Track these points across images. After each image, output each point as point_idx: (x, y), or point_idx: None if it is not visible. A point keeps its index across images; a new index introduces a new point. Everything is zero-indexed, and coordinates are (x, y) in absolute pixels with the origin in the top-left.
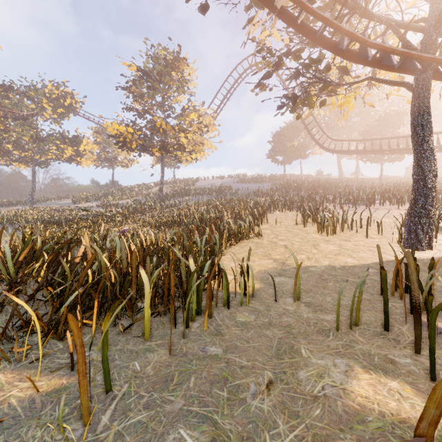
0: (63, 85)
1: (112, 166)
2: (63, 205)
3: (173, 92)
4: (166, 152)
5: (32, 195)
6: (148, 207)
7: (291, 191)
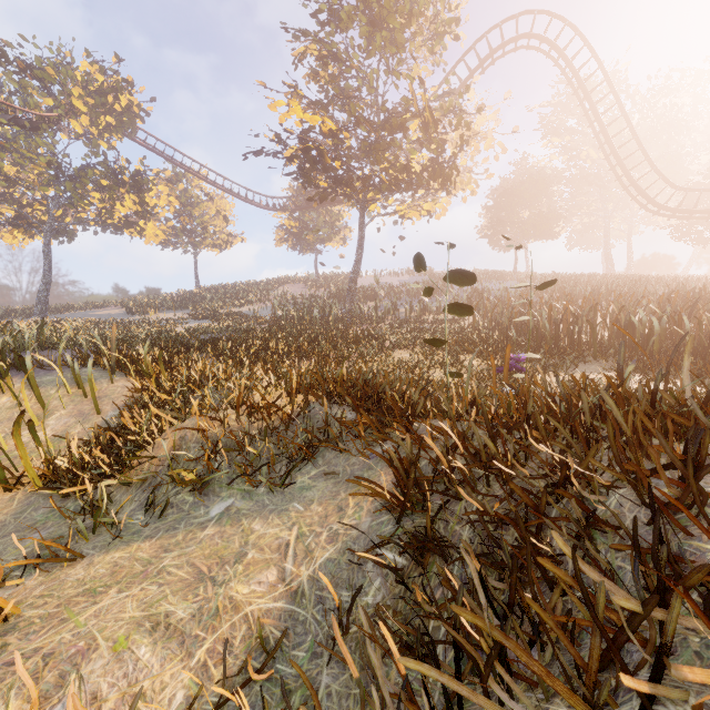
0: (111, 69)
1: (195, 245)
2: (109, 317)
3: (420, 44)
4: (396, 187)
5: (45, 295)
6: (329, 317)
7: (662, 282)
